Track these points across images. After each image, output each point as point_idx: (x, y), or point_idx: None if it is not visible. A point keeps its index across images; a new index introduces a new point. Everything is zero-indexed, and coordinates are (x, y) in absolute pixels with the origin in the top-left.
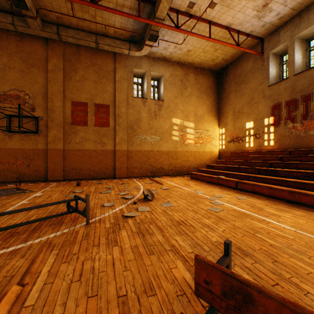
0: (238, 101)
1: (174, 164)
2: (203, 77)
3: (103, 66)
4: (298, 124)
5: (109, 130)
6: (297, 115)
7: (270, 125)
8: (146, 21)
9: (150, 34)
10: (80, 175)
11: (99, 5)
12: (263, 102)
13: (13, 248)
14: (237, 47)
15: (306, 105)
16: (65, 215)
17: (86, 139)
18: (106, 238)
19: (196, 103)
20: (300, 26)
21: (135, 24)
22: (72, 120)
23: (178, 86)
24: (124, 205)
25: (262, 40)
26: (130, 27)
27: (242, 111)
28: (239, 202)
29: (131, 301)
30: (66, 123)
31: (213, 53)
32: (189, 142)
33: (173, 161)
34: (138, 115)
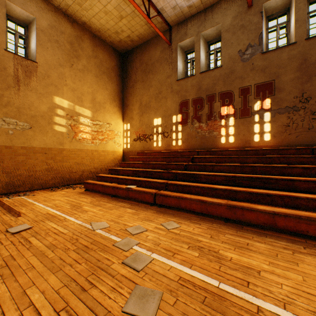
0: (145, 93)
1: (58, 169)
2: (105, 53)
3: None
4: (204, 124)
5: None
6: (203, 115)
7: (178, 123)
8: None
9: None
10: None
11: None
12: (172, 98)
13: None
14: (148, 19)
15: (211, 105)
16: None
17: None
18: None
19: (94, 84)
20: (205, 23)
21: None
22: None
23: (66, 49)
24: None
25: (170, 28)
26: None
27: (149, 105)
28: (175, 242)
29: None
30: None
31: (118, 21)
32: (84, 136)
33: (56, 165)
34: None
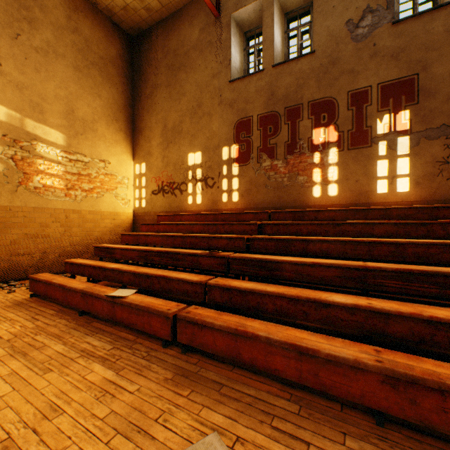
0: (173, 107)
1: None
2: (95, 28)
3: None
4: (280, 162)
5: None
6: (279, 144)
7: (233, 161)
8: None
9: None
10: None
11: None
12: (221, 114)
13: None
14: None
15: (294, 126)
16: None
17: None
18: None
19: (70, 83)
20: None
21: None
22: None
23: None
24: None
25: None
26: None
27: (180, 129)
28: None
29: None
30: None
31: None
32: (48, 182)
33: None
34: None
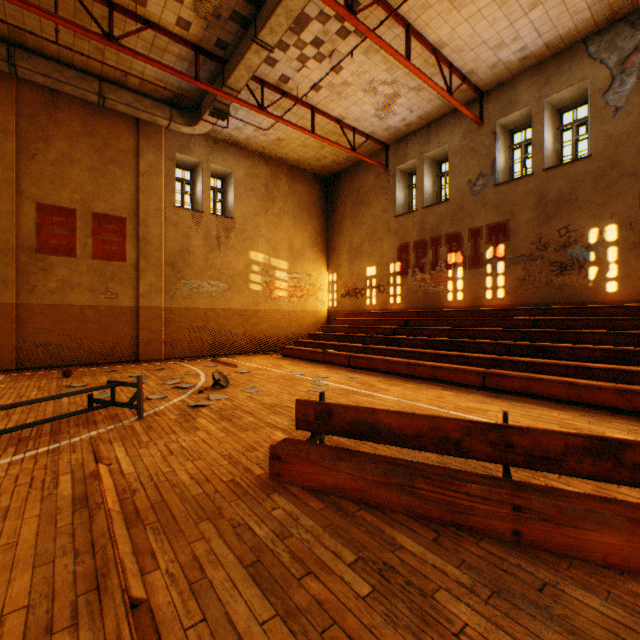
0: (356, 233)
1: (253, 333)
2: (304, 185)
3: (112, 141)
4: (427, 276)
5: (125, 268)
6: (426, 263)
7: (397, 274)
8: (210, 89)
9: (215, 107)
10: (58, 358)
11: (122, 45)
12: (389, 240)
13: (45, 448)
14: (353, 153)
15: (436, 251)
16: (90, 414)
17: (72, 284)
18: (181, 426)
19: (291, 228)
20: (429, 142)
21: (185, 81)
22: (38, 243)
23: (261, 195)
24: (185, 396)
25: (387, 147)
26: (175, 84)
27: (361, 249)
28: (349, 381)
29: (237, 456)
30: (24, 249)
31: (319, 151)
32: (280, 294)
33: (252, 328)
34: (185, 242)
